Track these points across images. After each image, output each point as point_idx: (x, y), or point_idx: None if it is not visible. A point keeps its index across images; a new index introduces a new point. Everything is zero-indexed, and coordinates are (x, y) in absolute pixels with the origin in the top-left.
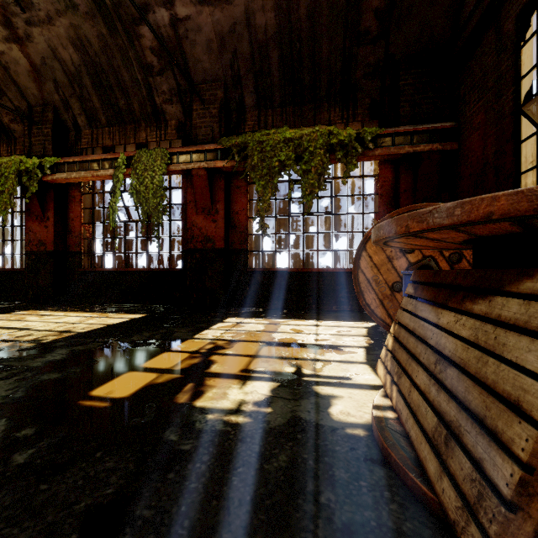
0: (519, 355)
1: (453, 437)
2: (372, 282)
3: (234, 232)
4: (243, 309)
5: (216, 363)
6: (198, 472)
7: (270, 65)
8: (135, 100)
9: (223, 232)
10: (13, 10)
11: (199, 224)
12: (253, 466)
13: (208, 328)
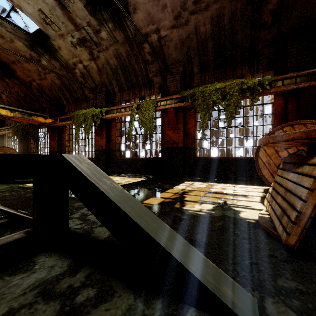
0: (304, 183)
1: (285, 214)
2: (266, 164)
3: (187, 138)
4: (192, 178)
5: (186, 197)
6: (191, 223)
7: (207, 50)
8: (140, 77)
9: (182, 138)
10: (93, 48)
11: (170, 135)
12: (209, 223)
13: (178, 185)
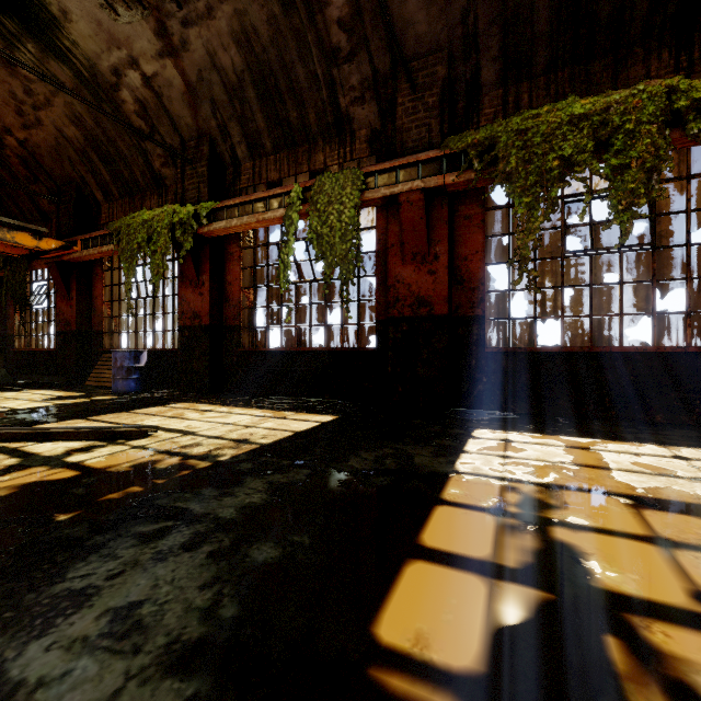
0: None
1: None
2: None
3: (460, 289)
4: (481, 413)
5: (589, 556)
6: None
7: (534, 0)
8: (311, 108)
9: (446, 289)
10: (168, 10)
11: (407, 278)
12: None
13: (462, 449)
